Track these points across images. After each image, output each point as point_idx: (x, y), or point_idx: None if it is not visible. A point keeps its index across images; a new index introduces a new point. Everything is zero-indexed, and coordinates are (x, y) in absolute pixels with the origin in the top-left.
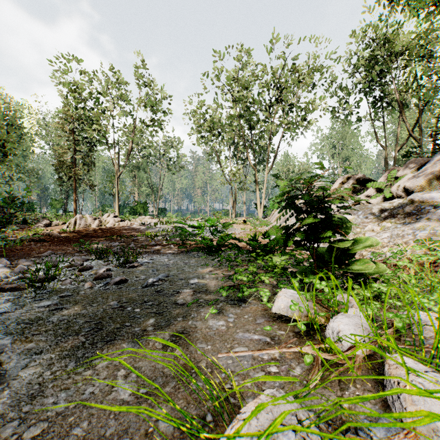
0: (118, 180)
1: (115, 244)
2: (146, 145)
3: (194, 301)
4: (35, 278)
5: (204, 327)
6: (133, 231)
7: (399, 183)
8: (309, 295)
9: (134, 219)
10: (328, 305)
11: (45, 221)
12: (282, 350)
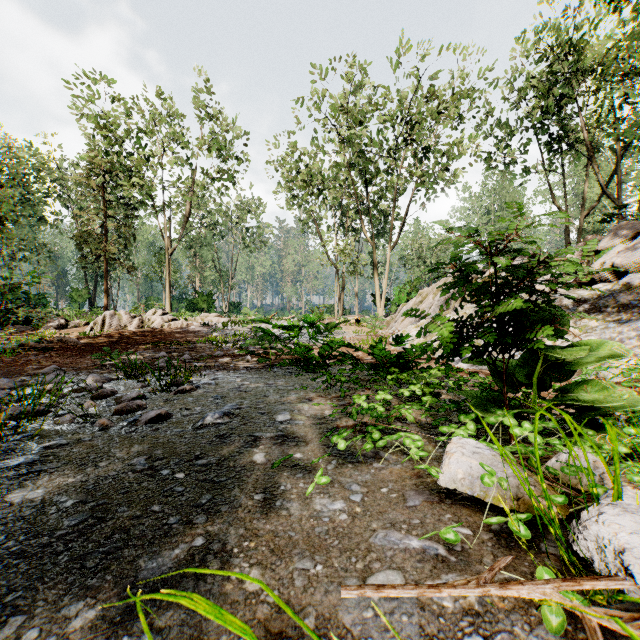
0: (170, 260)
1: (161, 354)
2: (211, 209)
3: (286, 458)
4: (12, 411)
5: (306, 515)
6: (190, 335)
7: (603, 260)
8: (509, 450)
9: (193, 318)
10: (550, 472)
11: (59, 320)
12: (487, 590)
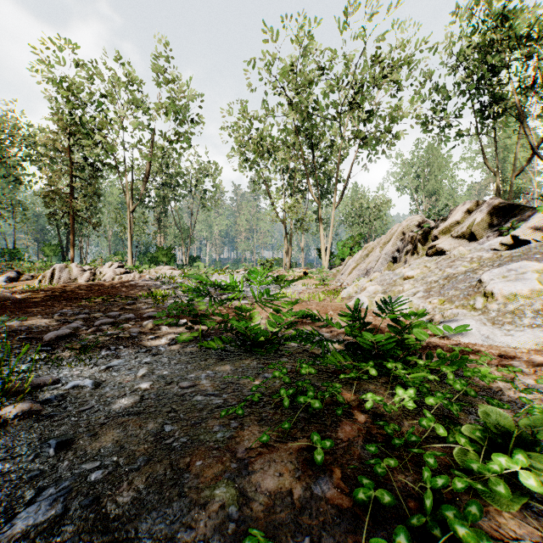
0: (132, 217)
1: (79, 316)
2: (172, 172)
3: None
4: None
5: None
6: (137, 288)
7: None
8: None
9: (147, 270)
10: None
11: (11, 272)
12: None
